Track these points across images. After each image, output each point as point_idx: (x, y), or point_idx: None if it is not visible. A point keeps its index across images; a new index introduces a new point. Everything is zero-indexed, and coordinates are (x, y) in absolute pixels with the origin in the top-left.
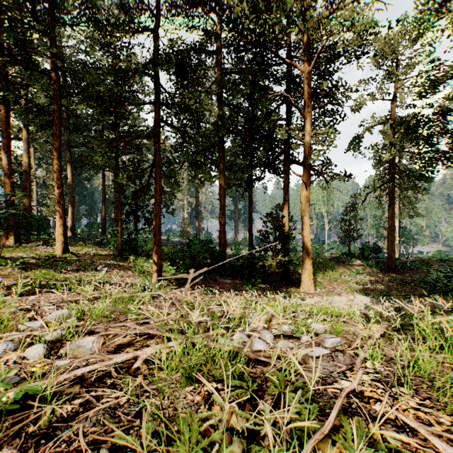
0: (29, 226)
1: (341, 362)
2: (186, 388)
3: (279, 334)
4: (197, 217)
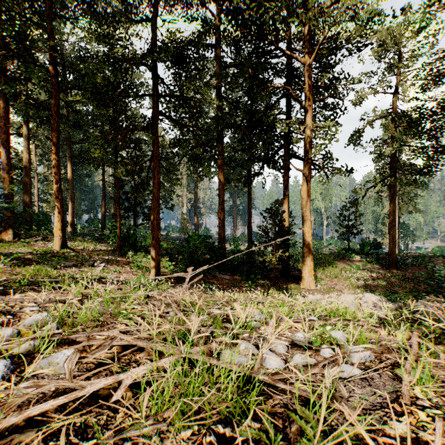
0: (29, 222)
1: (380, 388)
2: (182, 432)
3: (292, 342)
4: (196, 213)
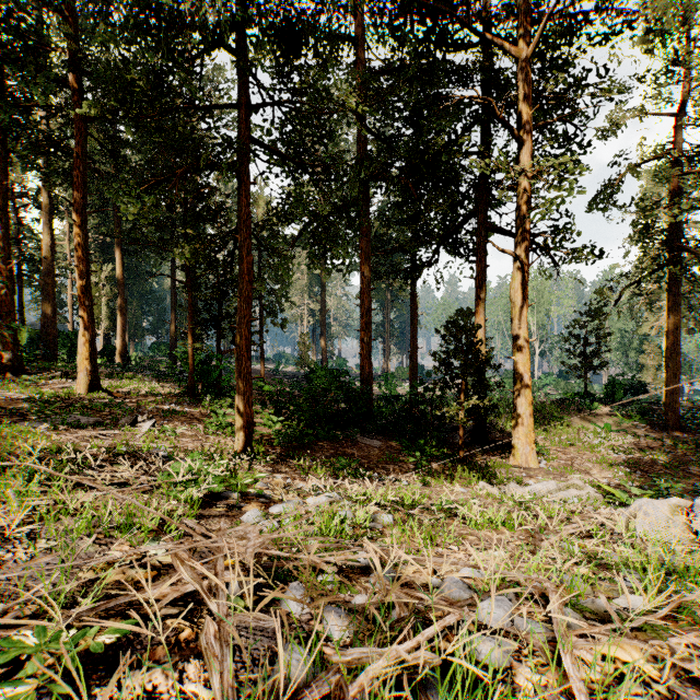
0: (51, 347)
1: None
2: None
3: None
4: (323, 333)
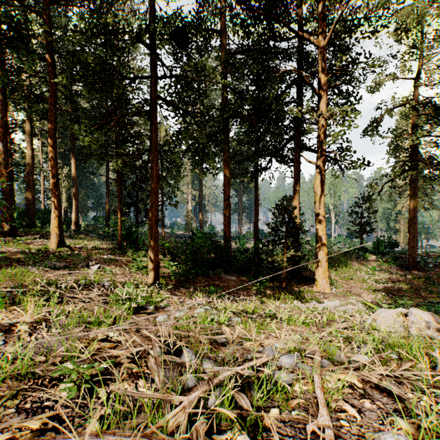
0: (32, 219)
1: None
2: None
3: None
4: (200, 210)
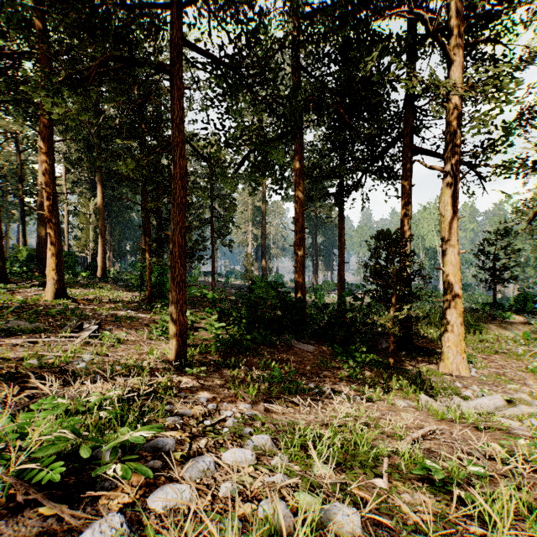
0: (44, 262)
1: None
2: None
3: None
4: (263, 253)
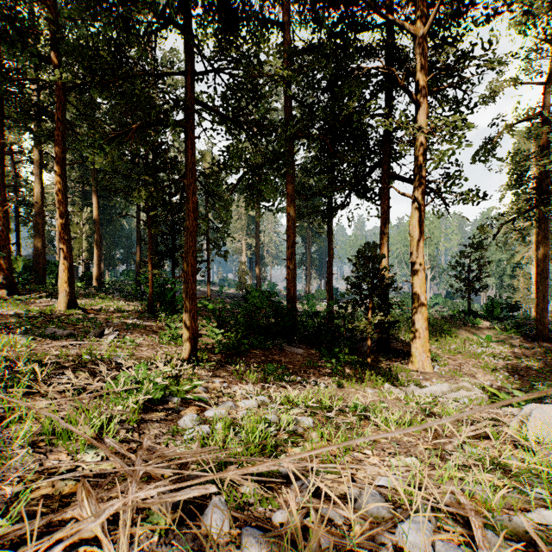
0: (41, 273)
1: None
2: None
3: None
4: (257, 262)
